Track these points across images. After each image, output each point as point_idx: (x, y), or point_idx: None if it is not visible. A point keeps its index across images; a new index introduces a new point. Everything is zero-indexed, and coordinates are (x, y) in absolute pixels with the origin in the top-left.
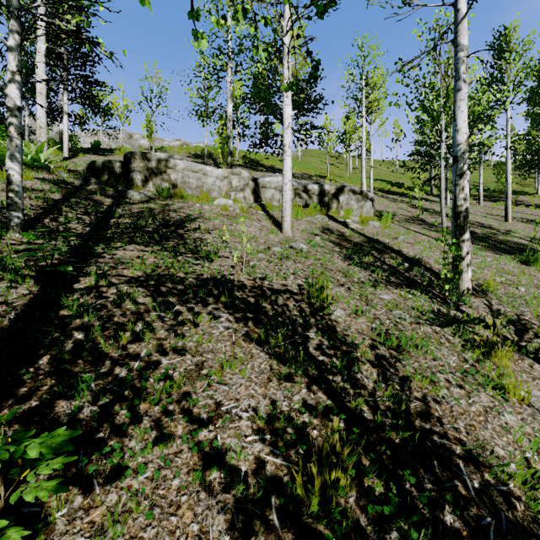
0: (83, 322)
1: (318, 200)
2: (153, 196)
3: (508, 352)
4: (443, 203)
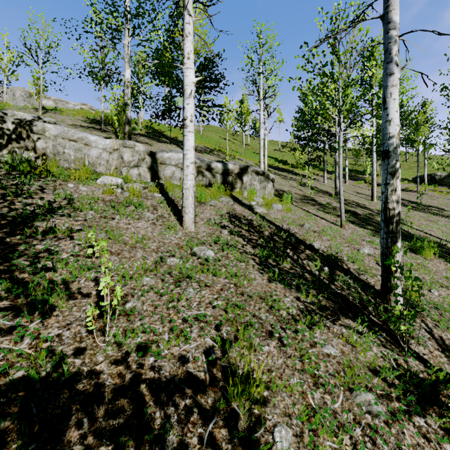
0: None
1: (222, 179)
2: (2, 169)
3: None
4: (341, 190)
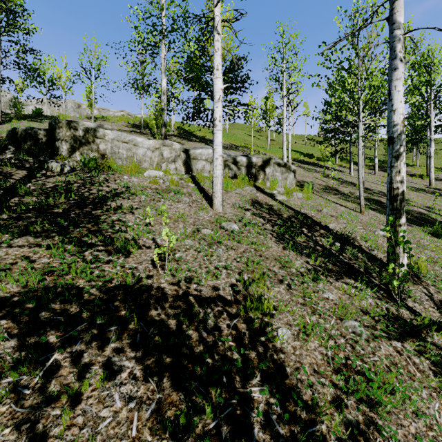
0: None
1: (246, 171)
2: (77, 166)
3: None
4: (360, 178)
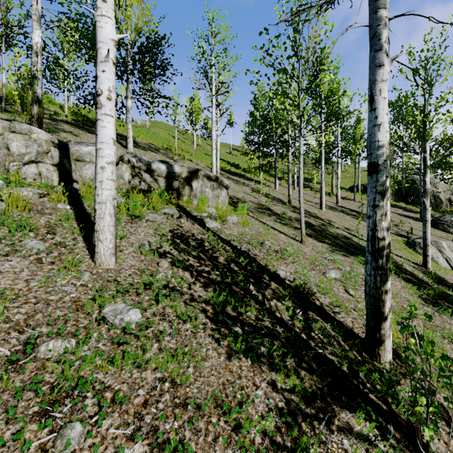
0: None
1: (166, 184)
2: None
3: None
4: (302, 202)
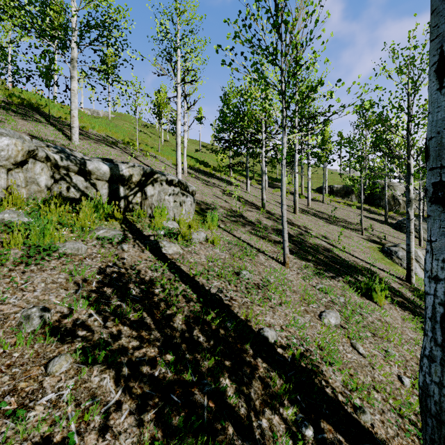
0: None
1: (109, 190)
2: None
3: None
4: (285, 215)
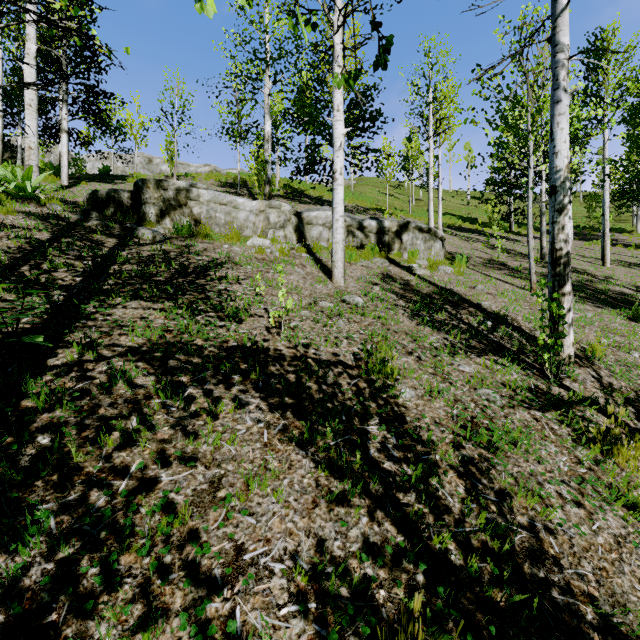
0: (53, 418)
1: (376, 239)
2: (169, 234)
3: (635, 448)
4: (531, 244)
